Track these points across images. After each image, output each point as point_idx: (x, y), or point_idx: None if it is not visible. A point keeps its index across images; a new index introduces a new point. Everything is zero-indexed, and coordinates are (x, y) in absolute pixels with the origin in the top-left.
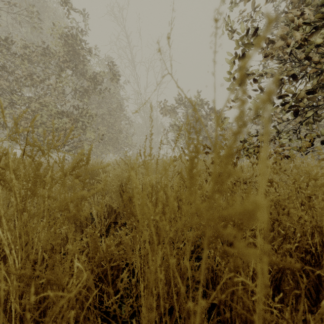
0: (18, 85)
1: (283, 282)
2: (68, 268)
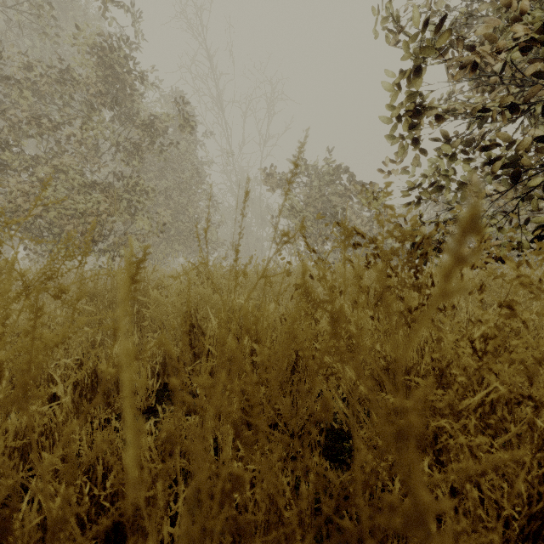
0: (14, 135)
1: (541, 541)
2: (33, 513)
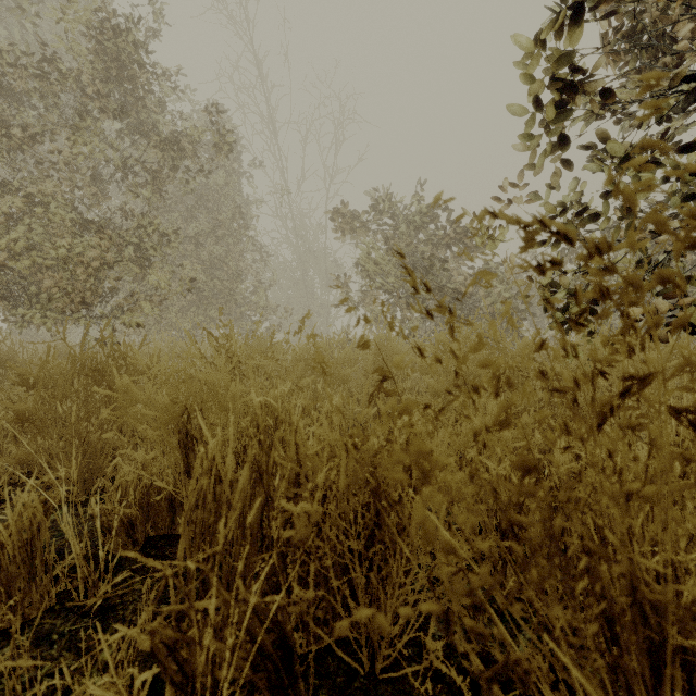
0: None
1: None
2: None
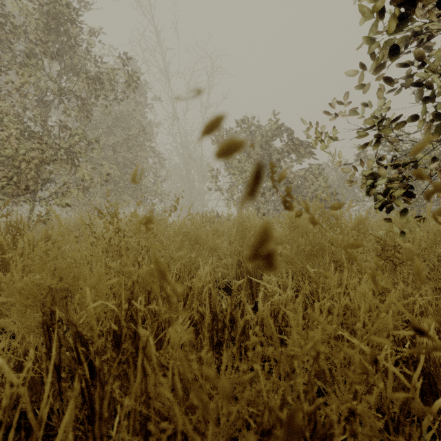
0: None
1: None
2: None
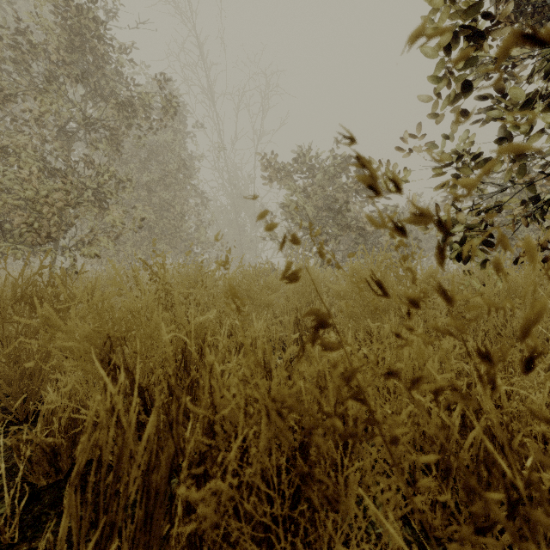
0: None
1: None
2: None
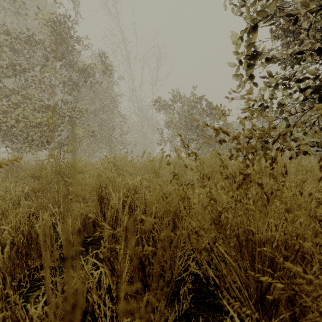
0: None
1: None
2: None
